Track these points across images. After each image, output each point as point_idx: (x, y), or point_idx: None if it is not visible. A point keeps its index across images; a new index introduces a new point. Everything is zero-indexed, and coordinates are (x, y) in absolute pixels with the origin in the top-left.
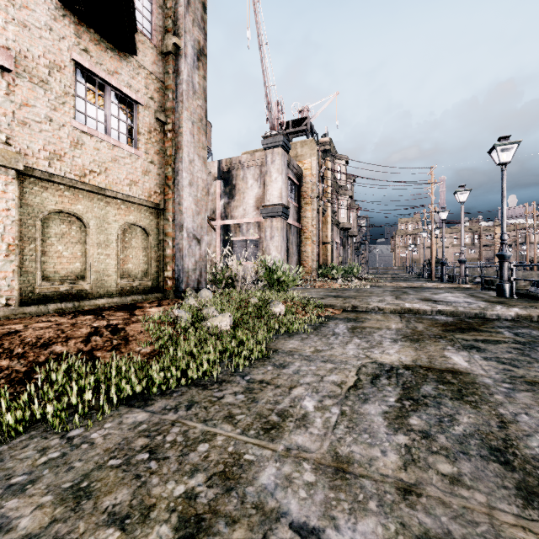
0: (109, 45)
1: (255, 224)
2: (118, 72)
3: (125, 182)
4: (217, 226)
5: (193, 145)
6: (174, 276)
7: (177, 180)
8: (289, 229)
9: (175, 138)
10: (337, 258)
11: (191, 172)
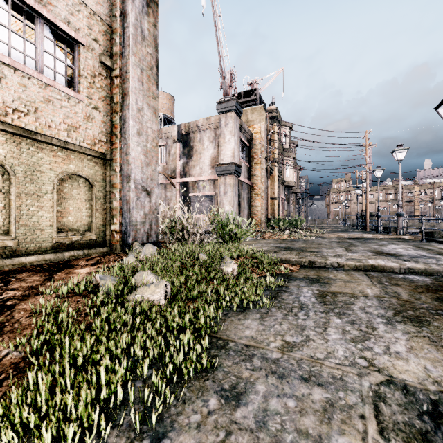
0: None
1: (210, 181)
2: (52, 3)
3: (62, 126)
4: (177, 184)
5: (142, 93)
6: (121, 230)
7: (124, 129)
8: (241, 186)
9: (122, 85)
10: (282, 212)
11: (140, 121)
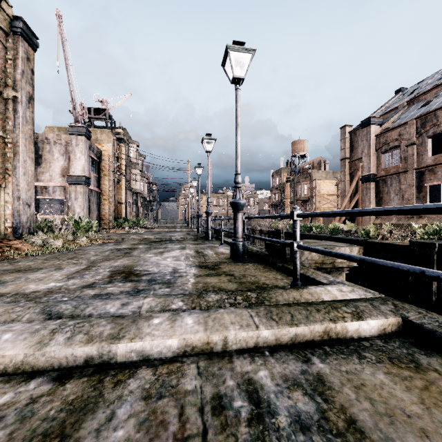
0: None
1: (61, 187)
2: None
3: None
4: None
5: (26, 151)
6: (13, 226)
7: (15, 171)
8: (90, 193)
9: (14, 147)
10: (130, 213)
11: (25, 167)
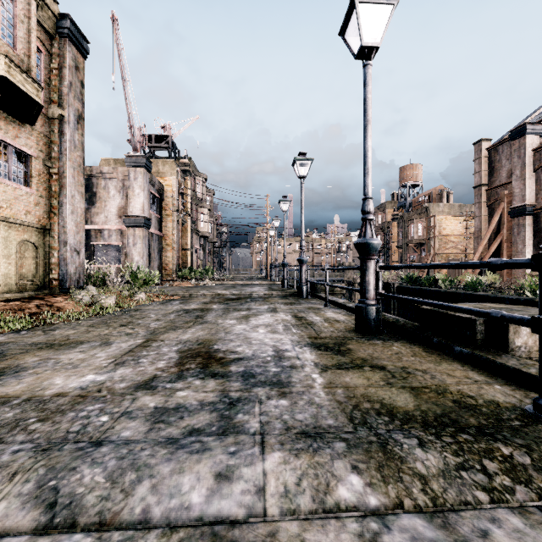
0: (12, 118)
1: (118, 231)
2: (18, 136)
3: (23, 212)
4: None
5: (74, 184)
6: (59, 278)
7: (61, 209)
8: (151, 237)
9: (60, 179)
10: (197, 262)
11: (73, 204)
